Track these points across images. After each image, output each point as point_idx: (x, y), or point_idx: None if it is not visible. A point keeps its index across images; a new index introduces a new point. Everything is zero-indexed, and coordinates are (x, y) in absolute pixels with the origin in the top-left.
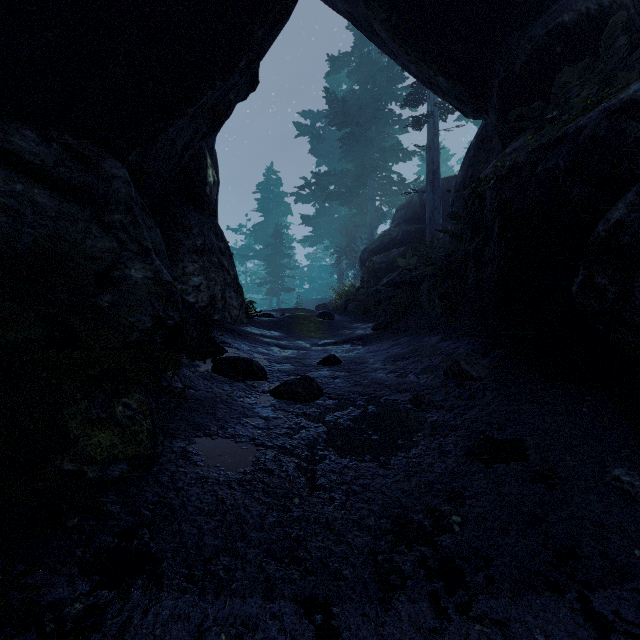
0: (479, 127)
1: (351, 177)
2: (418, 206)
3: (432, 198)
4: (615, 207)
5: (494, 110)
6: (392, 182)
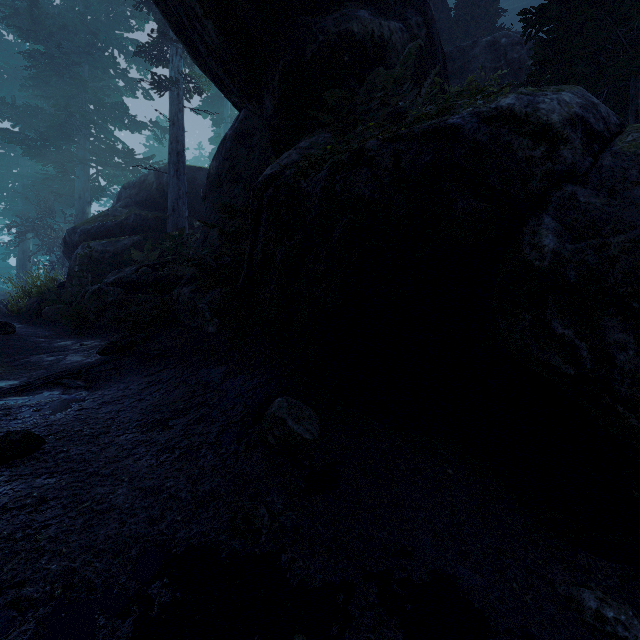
0: (236, 120)
1: (46, 121)
2: (156, 189)
3: (177, 184)
4: (534, 232)
5: (273, 97)
6: (116, 150)
